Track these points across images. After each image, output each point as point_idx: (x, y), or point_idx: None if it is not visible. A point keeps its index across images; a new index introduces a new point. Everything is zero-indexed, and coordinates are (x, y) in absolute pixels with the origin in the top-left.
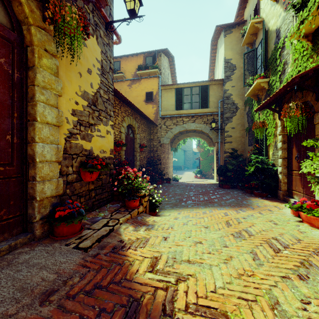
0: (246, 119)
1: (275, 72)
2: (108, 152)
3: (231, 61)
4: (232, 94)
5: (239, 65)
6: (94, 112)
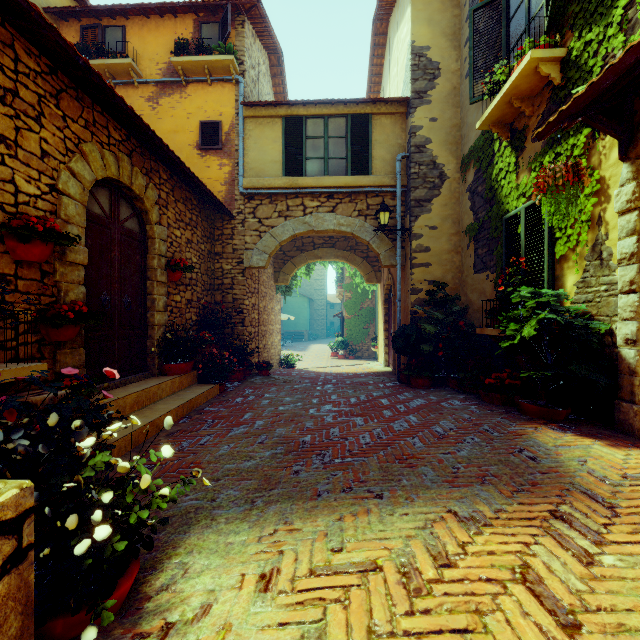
0: (467, 205)
1: (600, 10)
2: None
3: (427, 53)
4: (430, 139)
5: (447, 65)
6: None
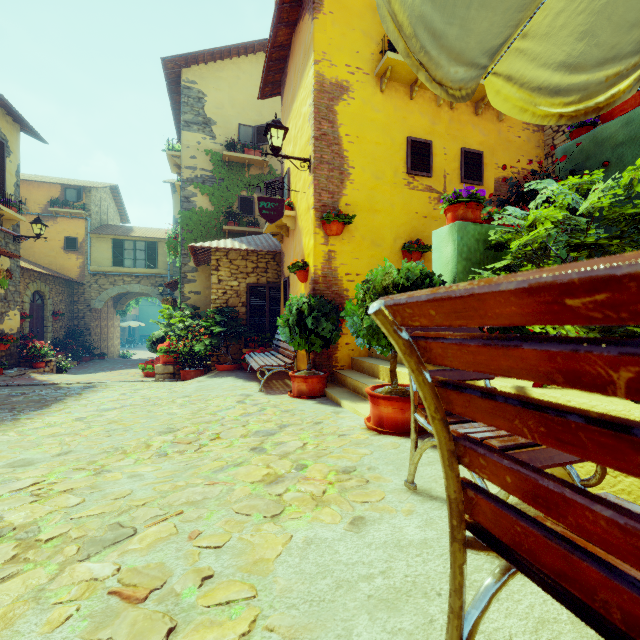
0: None
1: None
2: (16, 330)
3: None
4: None
5: None
6: (6, 304)
